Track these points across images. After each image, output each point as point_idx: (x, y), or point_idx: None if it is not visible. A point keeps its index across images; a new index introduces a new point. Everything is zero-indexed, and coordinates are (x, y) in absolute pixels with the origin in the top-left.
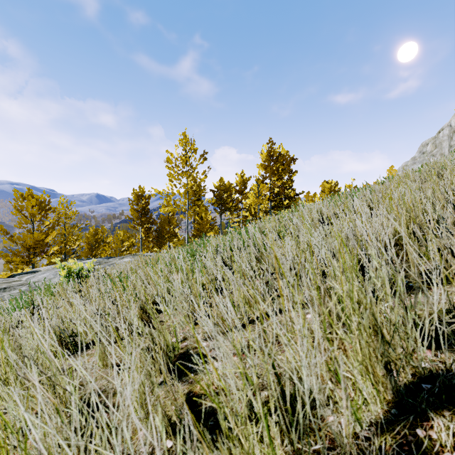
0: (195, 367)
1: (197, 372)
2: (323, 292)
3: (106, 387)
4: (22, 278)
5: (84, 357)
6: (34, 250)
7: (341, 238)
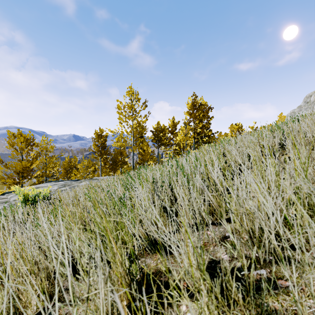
0: None
1: None
2: None
3: None
4: (8, 196)
5: None
6: (22, 174)
7: None
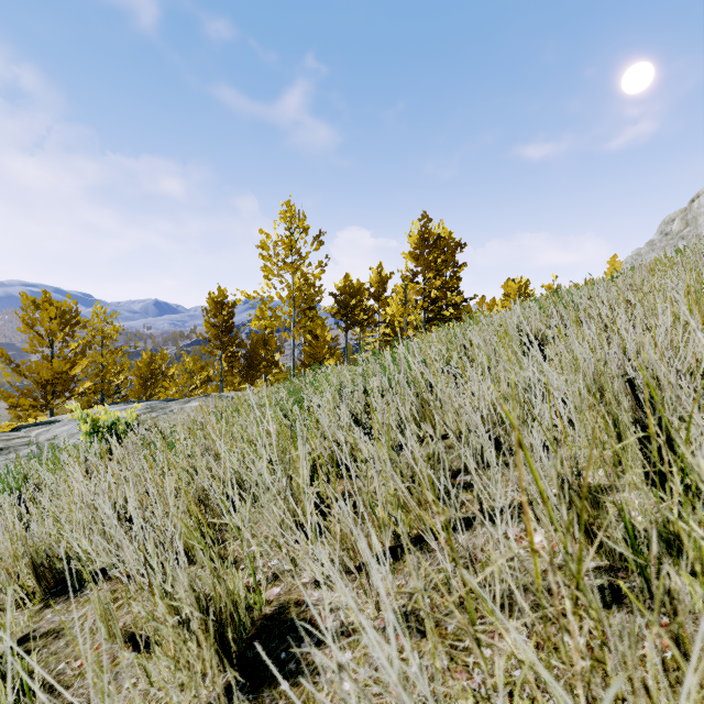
0: (294, 663)
1: (298, 679)
2: (654, 544)
3: (103, 699)
4: (30, 432)
5: (82, 604)
6: (53, 388)
7: (646, 379)
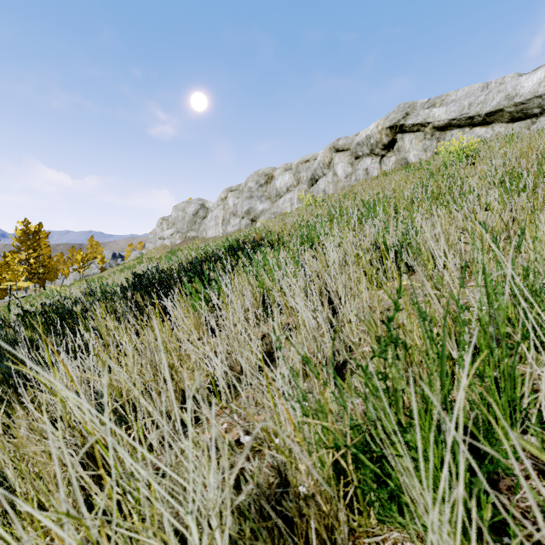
0: None
1: None
2: None
3: None
4: None
5: None
6: None
7: None
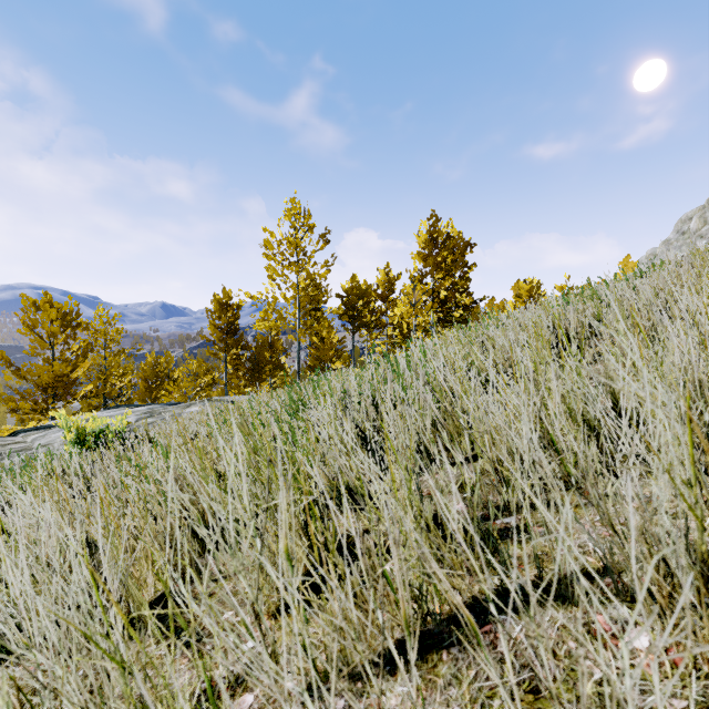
0: None
1: None
2: None
3: None
4: (27, 438)
5: None
6: (54, 391)
7: None
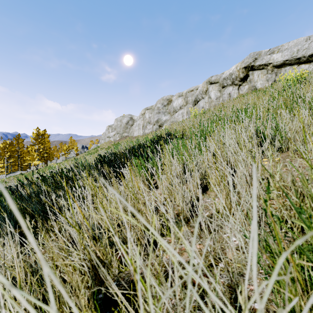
0: None
1: None
2: None
3: None
4: None
5: None
6: None
7: None
